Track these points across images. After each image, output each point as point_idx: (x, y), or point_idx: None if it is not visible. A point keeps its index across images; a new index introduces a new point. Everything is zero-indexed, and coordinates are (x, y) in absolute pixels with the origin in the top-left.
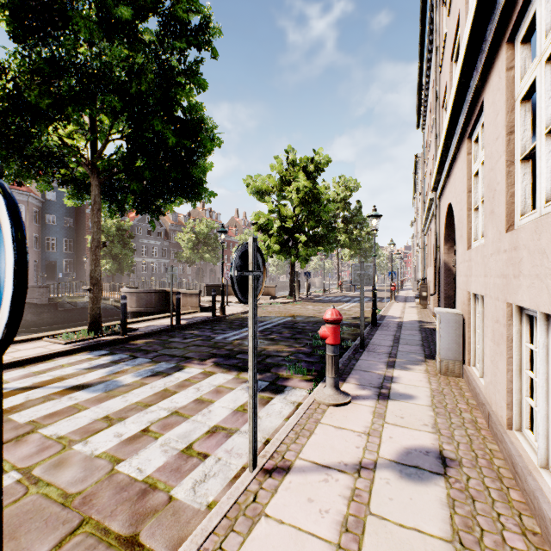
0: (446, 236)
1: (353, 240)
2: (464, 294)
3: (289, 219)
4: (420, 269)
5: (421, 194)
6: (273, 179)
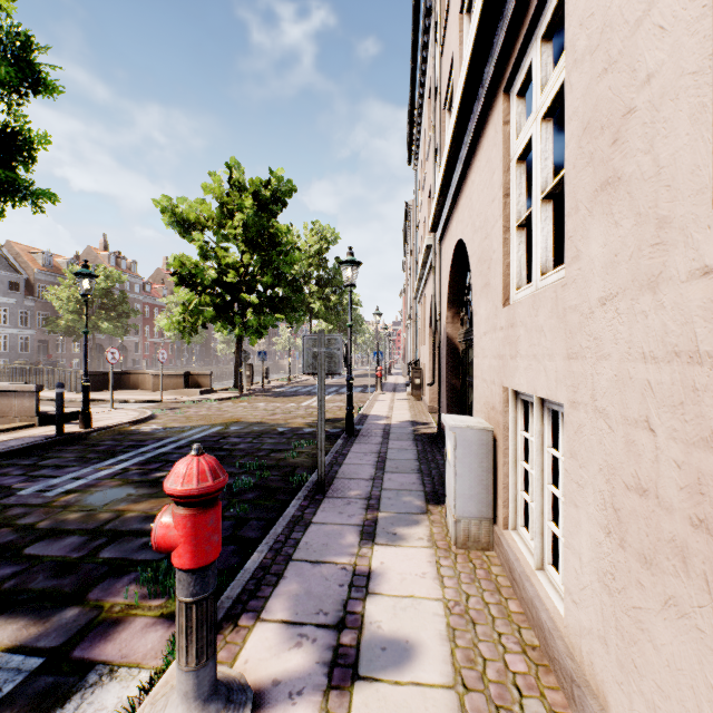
0: (450, 297)
1: (331, 309)
2: (495, 392)
3: (232, 270)
4: (412, 348)
5: (413, 252)
6: (207, 207)
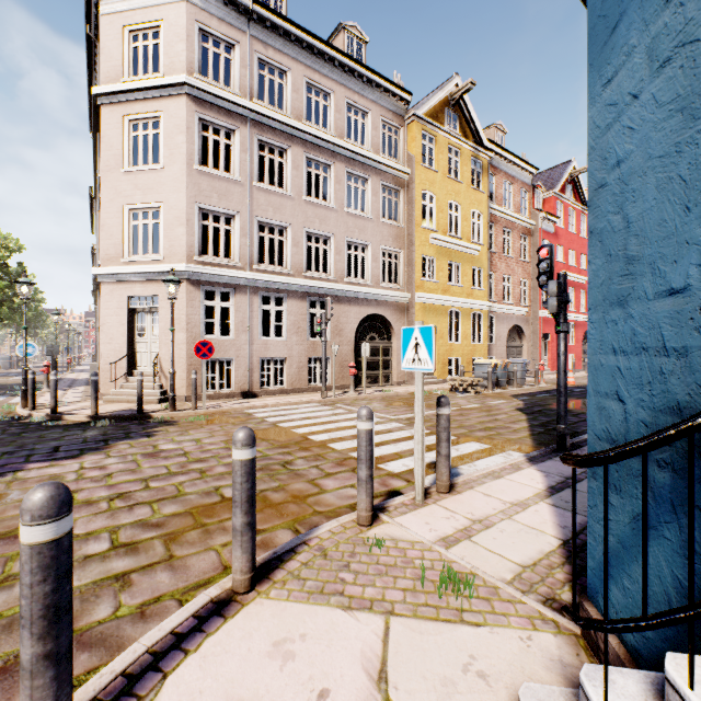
0: None
1: (14, 309)
2: None
3: None
4: None
5: None
6: None
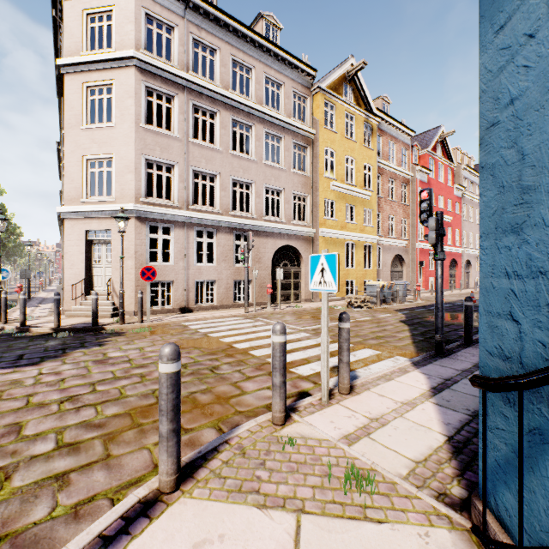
0: None
1: None
2: None
3: None
4: None
5: None
6: None
